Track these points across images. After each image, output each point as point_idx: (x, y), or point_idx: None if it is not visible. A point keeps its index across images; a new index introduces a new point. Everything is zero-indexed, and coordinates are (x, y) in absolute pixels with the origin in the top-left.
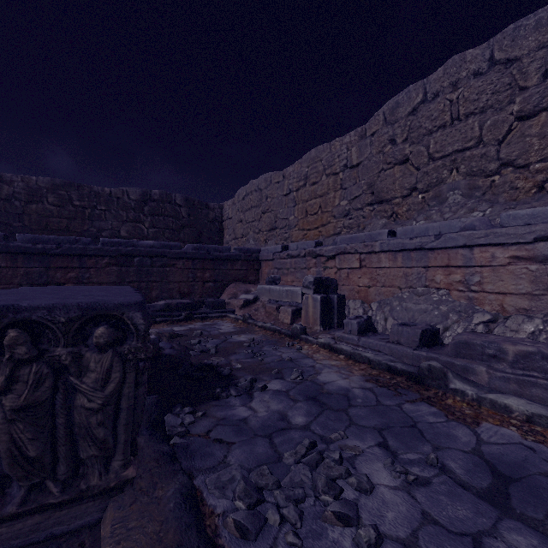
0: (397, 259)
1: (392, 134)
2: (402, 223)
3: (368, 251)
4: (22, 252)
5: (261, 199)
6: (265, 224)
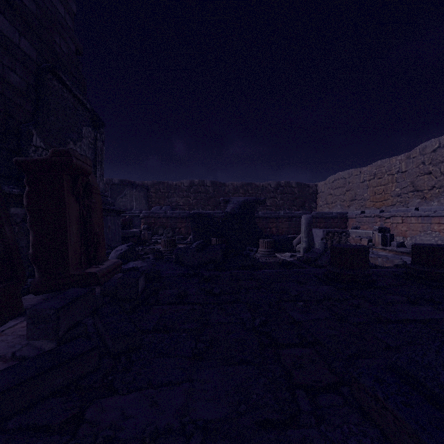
0: (418, 220)
1: (423, 160)
2: (427, 203)
3: (405, 216)
4: (262, 217)
5: (345, 183)
6: (348, 197)
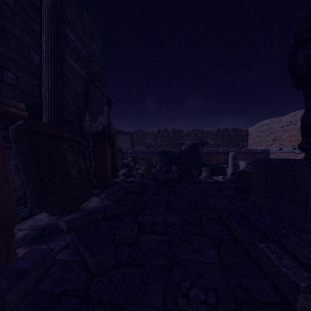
0: None
1: None
2: None
3: None
4: (206, 153)
5: (268, 128)
6: (271, 138)
